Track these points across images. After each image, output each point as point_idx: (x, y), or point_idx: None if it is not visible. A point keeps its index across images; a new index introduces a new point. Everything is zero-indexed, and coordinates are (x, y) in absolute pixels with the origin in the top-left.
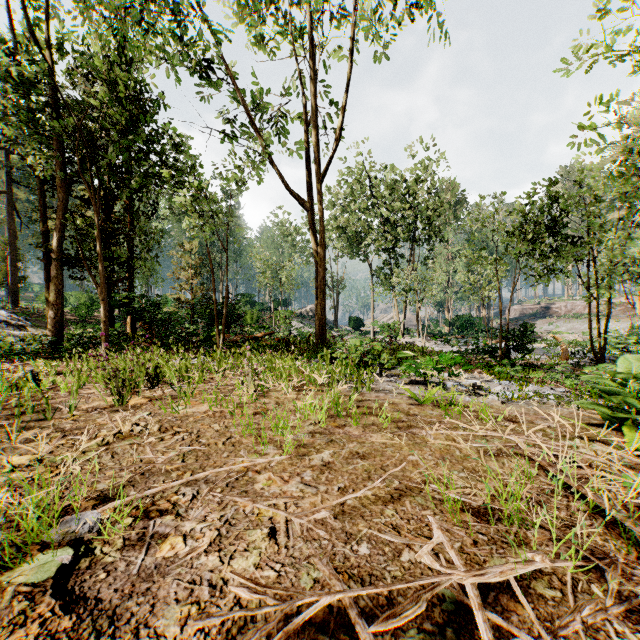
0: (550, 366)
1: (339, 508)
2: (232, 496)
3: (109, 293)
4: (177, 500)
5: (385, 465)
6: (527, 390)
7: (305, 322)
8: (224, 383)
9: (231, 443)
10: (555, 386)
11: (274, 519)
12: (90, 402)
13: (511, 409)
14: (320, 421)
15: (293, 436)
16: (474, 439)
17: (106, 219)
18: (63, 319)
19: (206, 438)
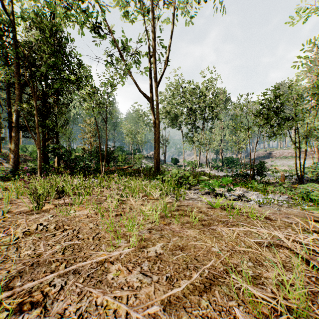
0: (280, 184)
1: (167, 298)
2: (89, 287)
3: (45, 145)
4: (48, 291)
5: (197, 255)
6: (269, 197)
7: (149, 160)
8: (101, 195)
9: (98, 238)
10: (280, 194)
11: (117, 312)
12: (20, 208)
13: (265, 210)
14: (155, 220)
15: (138, 232)
16: (251, 233)
17: (43, 106)
18: (19, 159)
19: (83, 234)
